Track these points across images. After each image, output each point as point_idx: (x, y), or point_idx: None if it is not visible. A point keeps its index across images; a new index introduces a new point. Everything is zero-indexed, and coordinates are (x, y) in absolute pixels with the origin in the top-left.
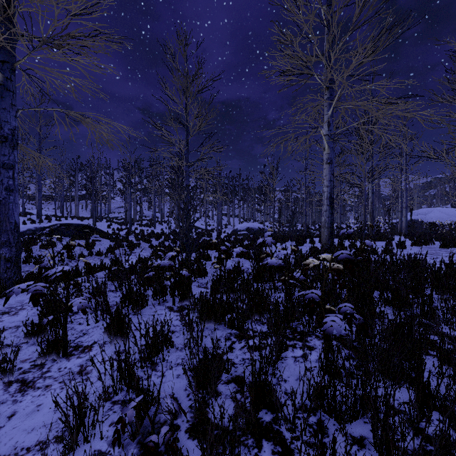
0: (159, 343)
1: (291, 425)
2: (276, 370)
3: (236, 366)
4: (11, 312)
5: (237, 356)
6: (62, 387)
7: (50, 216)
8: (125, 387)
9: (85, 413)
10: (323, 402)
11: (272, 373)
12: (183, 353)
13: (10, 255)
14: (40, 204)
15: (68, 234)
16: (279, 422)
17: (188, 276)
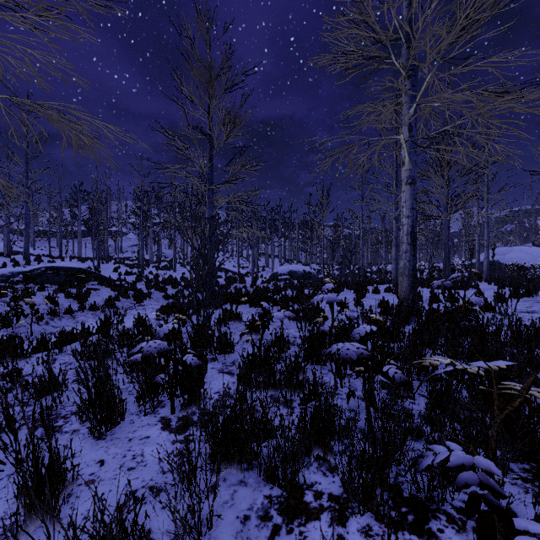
0: None
1: None
2: None
3: None
4: None
5: None
6: None
7: (43, 257)
8: None
9: None
10: None
11: None
12: None
13: None
14: (27, 242)
15: (56, 280)
16: None
17: (197, 365)
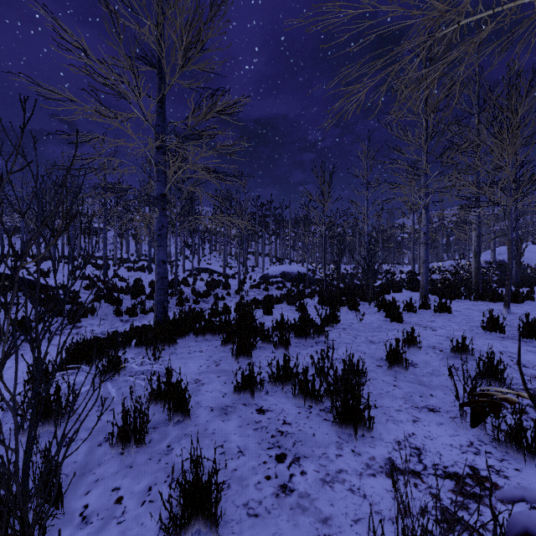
0: None
1: None
2: None
3: None
4: None
5: None
6: None
7: None
8: None
9: None
10: None
11: None
12: None
13: None
14: None
15: None
16: None
17: None
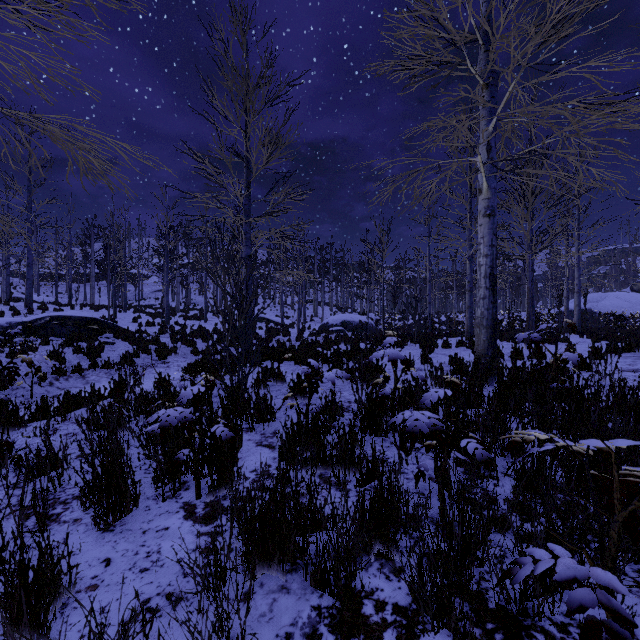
0: None
1: None
2: None
3: None
4: None
5: None
6: None
7: (49, 305)
8: None
9: None
10: None
11: None
12: None
13: None
14: (30, 286)
15: (63, 332)
16: None
17: (228, 438)
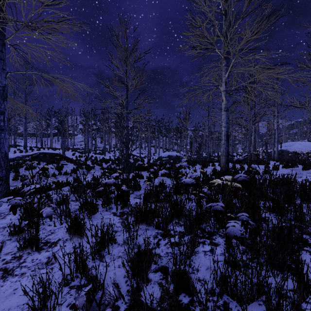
0: (105, 241)
1: (203, 307)
2: (191, 262)
3: (162, 258)
4: (0, 216)
5: (162, 250)
6: (33, 274)
7: (33, 148)
8: (80, 275)
9: (49, 296)
10: (227, 288)
11: (189, 266)
12: (123, 247)
13: (1, 175)
14: (26, 139)
15: (45, 159)
16: (194, 303)
17: (127, 190)
